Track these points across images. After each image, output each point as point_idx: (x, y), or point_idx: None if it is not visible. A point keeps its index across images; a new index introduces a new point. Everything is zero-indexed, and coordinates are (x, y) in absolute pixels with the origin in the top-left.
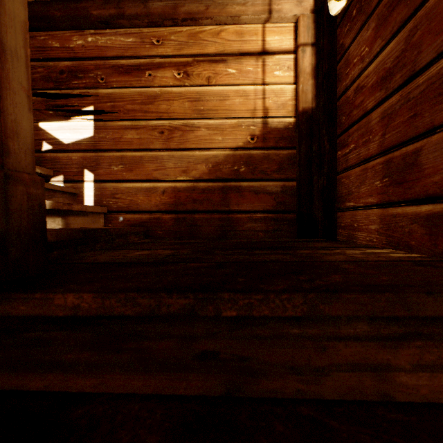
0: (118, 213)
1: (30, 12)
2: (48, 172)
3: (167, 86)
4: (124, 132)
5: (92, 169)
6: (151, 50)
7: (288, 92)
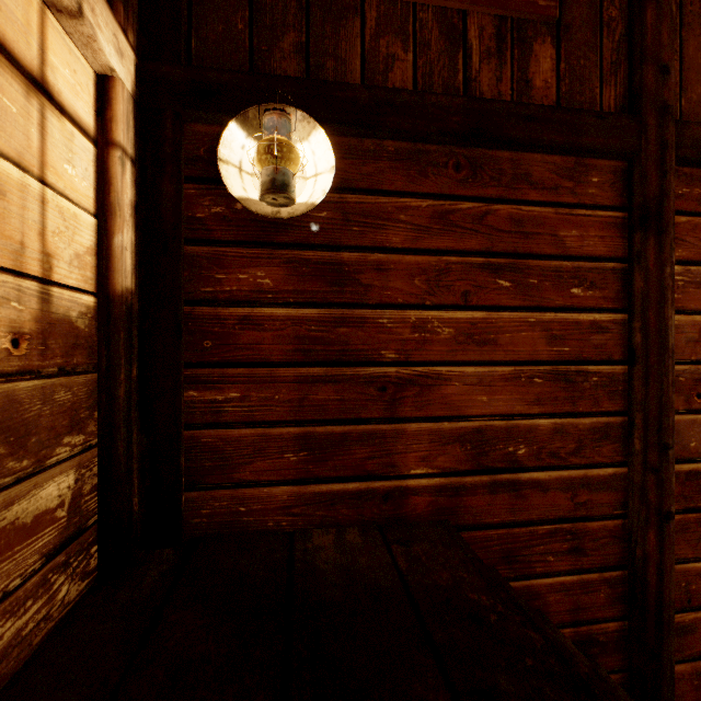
0: None
1: None
2: None
3: None
4: None
5: None
6: None
7: (87, 230)
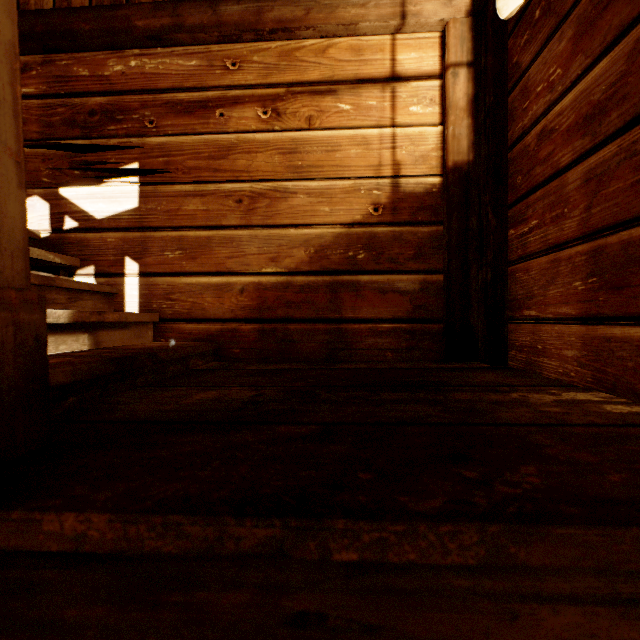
0: (174, 322)
1: (45, 26)
2: (72, 262)
3: (248, 132)
4: (184, 201)
5: (136, 256)
6: (224, 77)
7: (431, 138)
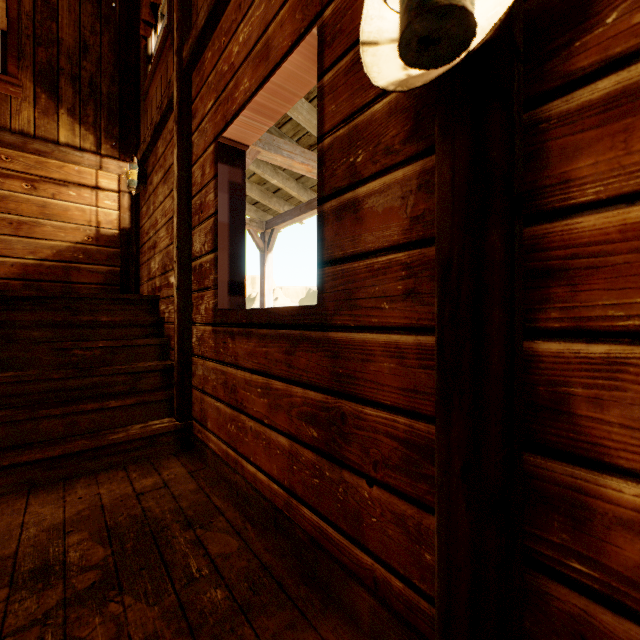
0: None
1: None
2: None
3: (17, 192)
4: None
5: None
6: (1, 163)
7: (114, 215)
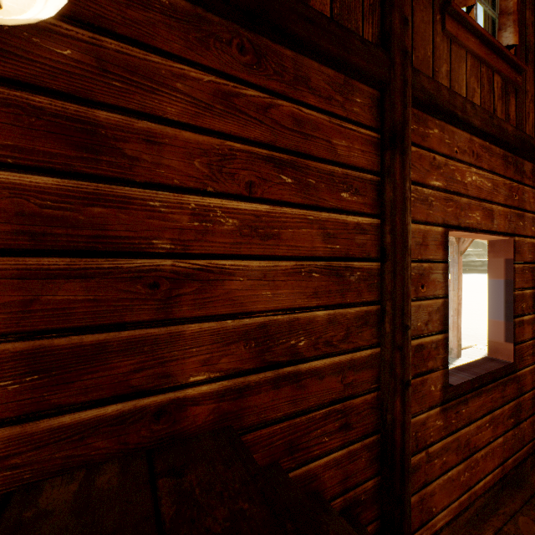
0: None
1: None
2: None
3: None
4: None
5: None
6: None
7: None
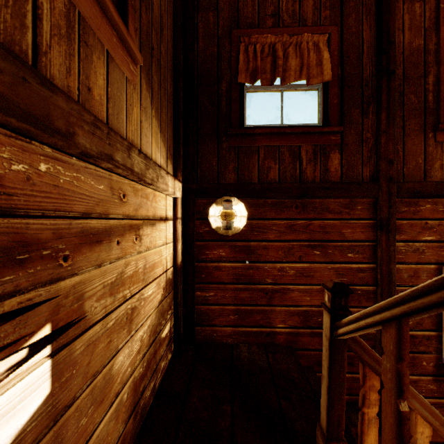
0: None
1: None
2: None
3: (130, 255)
4: (95, 344)
5: None
6: (119, 206)
7: (172, 248)
